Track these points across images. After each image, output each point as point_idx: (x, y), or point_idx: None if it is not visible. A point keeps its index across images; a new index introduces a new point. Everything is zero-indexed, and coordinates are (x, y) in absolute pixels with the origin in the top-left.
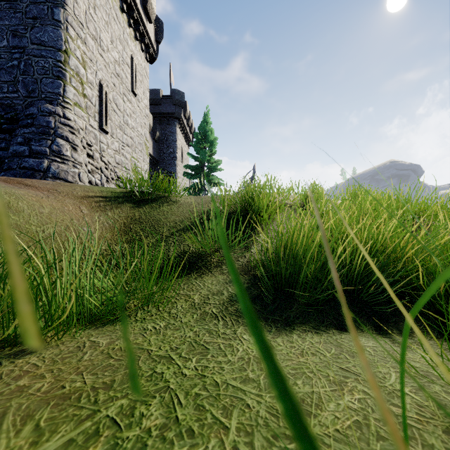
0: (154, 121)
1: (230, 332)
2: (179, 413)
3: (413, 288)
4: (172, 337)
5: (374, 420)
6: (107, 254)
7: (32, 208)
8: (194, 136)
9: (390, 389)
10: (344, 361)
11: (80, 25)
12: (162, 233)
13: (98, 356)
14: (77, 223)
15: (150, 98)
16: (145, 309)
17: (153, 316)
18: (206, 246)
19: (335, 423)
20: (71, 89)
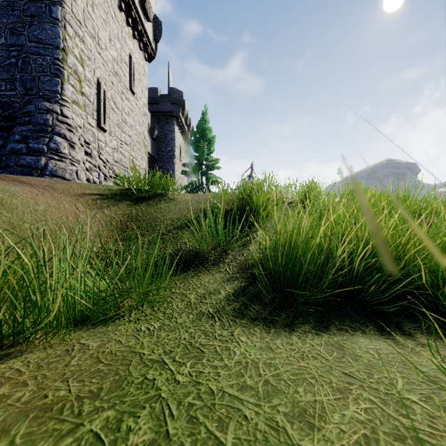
0: (152, 119)
1: (227, 333)
2: (170, 427)
3: (415, 287)
4: (166, 339)
5: (383, 434)
6: (102, 252)
7: (26, 205)
8: (192, 134)
9: (398, 397)
10: (347, 365)
11: (78, 23)
12: (158, 231)
13: (87, 360)
14: (73, 221)
15: (148, 97)
16: (139, 308)
17: (148, 316)
18: (203, 244)
19: (340, 438)
20: (69, 87)
